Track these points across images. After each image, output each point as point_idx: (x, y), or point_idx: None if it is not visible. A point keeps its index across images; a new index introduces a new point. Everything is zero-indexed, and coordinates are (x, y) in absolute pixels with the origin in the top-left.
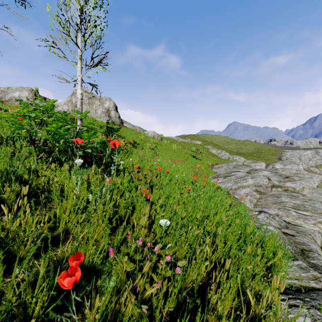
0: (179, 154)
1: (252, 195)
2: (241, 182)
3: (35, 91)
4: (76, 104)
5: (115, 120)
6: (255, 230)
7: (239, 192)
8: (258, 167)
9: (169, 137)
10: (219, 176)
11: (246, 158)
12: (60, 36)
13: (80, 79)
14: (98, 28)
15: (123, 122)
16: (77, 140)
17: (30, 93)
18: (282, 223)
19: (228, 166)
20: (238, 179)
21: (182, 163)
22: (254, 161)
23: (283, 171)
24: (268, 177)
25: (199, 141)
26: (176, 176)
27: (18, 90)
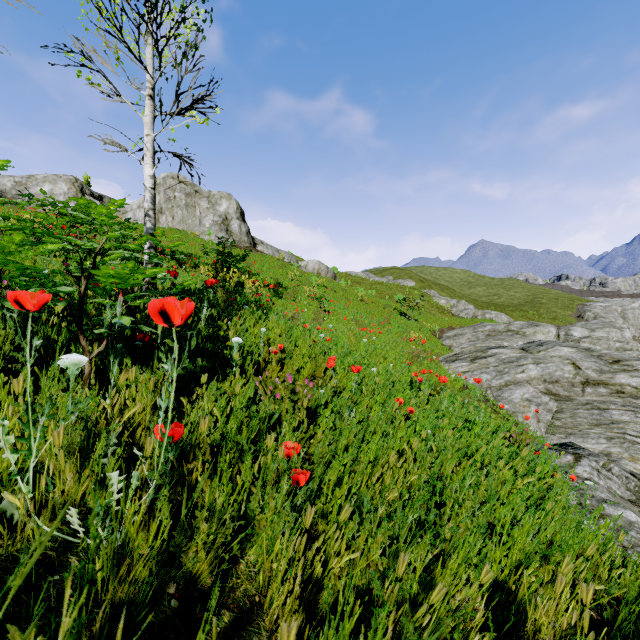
0: (371, 309)
1: (541, 403)
2: (512, 373)
3: (82, 183)
4: (161, 208)
5: (241, 239)
6: (611, 543)
7: (509, 397)
8: (540, 337)
9: (349, 273)
10: (459, 357)
11: (509, 315)
12: (104, 44)
13: (150, 142)
14: (190, 22)
15: (255, 242)
16: (17, 295)
17: (72, 186)
18: (630, 481)
19: (476, 334)
20: (504, 366)
21: (380, 329)
22: (532, 323)
23: (593, 343)
24: (574, 362)
25: (412, 281)
26: (374, 371)
27: (48, 181)
